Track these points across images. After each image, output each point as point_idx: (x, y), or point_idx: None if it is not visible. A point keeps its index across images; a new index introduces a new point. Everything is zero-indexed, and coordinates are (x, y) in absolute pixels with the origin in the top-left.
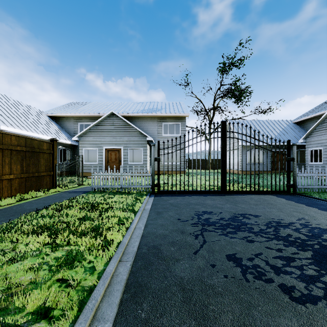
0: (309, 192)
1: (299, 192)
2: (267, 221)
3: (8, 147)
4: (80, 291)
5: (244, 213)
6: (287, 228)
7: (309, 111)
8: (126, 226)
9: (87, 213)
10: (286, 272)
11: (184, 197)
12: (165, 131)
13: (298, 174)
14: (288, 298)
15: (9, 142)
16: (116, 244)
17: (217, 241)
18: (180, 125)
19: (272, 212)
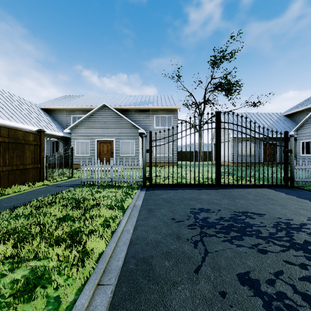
0: (308, 185)
1: (297, 185)
2: (275, 222)
3: None
4: None
5: (245, 211)
6: (300, 231)
7: (299, 104)
8: (113, 228)
9: (69, 212)
10: None
11: (177, 192)
12: (157, 123)
13: (295, 167)
14: None
15: None
16: (96, 257)
17: (221, 251)
18: (171, 118)
19: (276, 210)
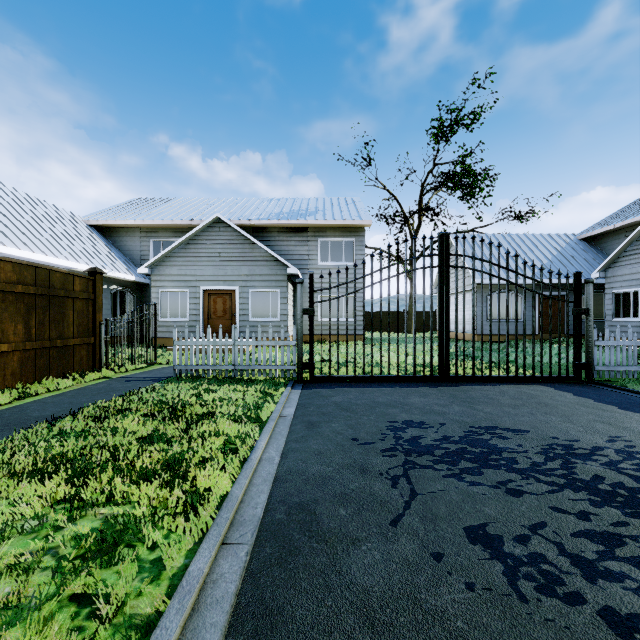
0: (620, 379)
1: (599, 379)
2: (545, 444)
3: None
4: (123, 629)
5: (492, 426)
6: (590, 460)
7: (611, 216)
8: (242, 456)
9: (159, 426)
10: (609, 573)
11: (364, 391)
12: (323, 256)
13: (596, 342)
14: None
15: None
16: (216, 501)
17: (441, 492)
18: (353, 244)
19: (550, 424)
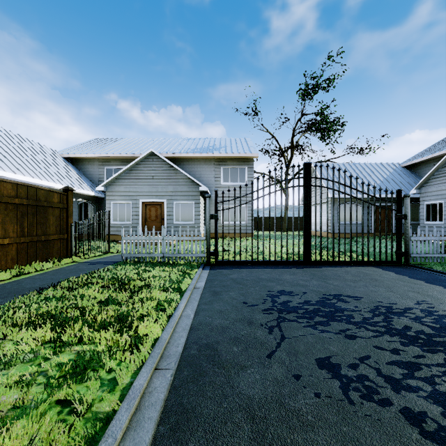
0: (428, 263)
1: (414, 263)
2: (373, 306)
3: (1, 200)
4: (91, 421)
5: (338, 294)
6: (402, 316)
7: (424, 151)
8: (169, 313)
9: (112, 294)
10: (409, 387)
11: (252, 271)
12: (225, 178)
13: (412, 237)
14: (418, 433)
15: (3, 192)
16: (151, 342)
17: (301, 337)
18: (245, 170)
19: (378, 293)
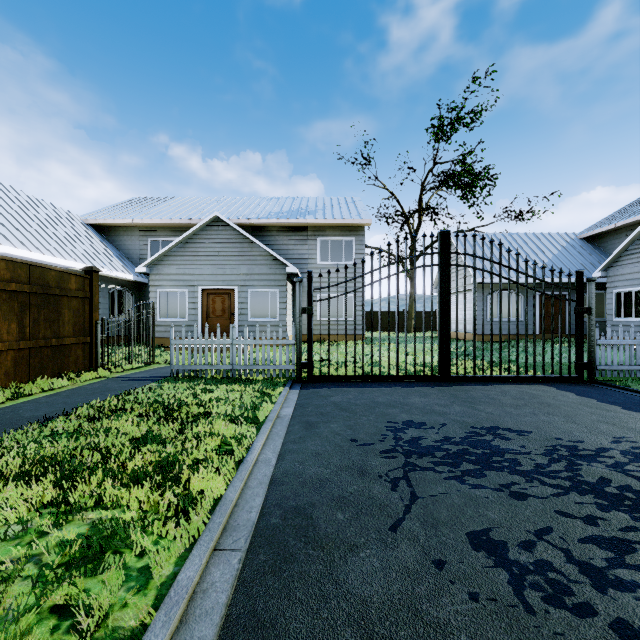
0: (623, 378)
1: (602, 378)
2: (548, 445)
3: None
4: None
5: (494, 427)
6: (595, 461)
7: (612, 215)
8: (238, 457)
9: (153, 426)
10: (620, 582)
11: (363, 391)
12: (323, 255)
13: (599, 341)
14: None
15: None
16: (209, 505)
17: (442, 495)
18: (353, 244)
19: (553, 424)
